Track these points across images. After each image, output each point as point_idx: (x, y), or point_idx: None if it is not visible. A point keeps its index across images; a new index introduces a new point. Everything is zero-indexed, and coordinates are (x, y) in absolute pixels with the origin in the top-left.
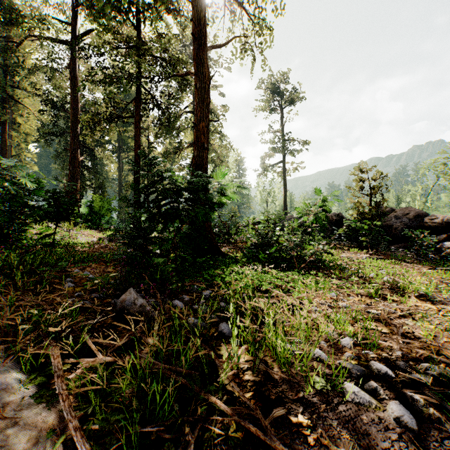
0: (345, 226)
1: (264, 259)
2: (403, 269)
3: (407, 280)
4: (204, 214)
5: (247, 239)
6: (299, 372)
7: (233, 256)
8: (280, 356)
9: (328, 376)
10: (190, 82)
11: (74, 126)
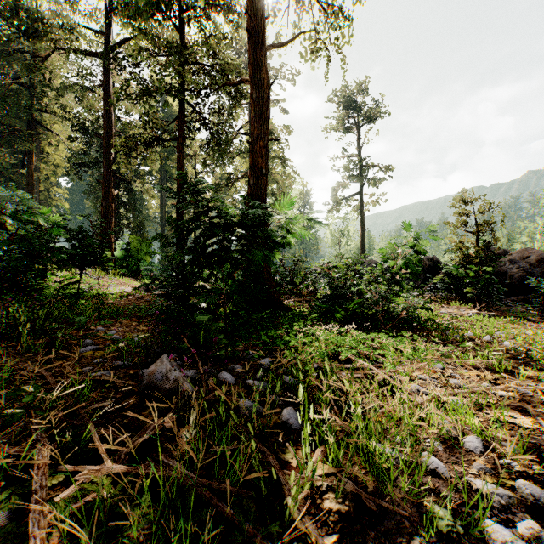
0: (442, 273)
1: (339, 315)
2: (529, 331)
3: (539, 347)
4: (262, 256)
5: (316, 289)
6: (408, 496)
7: (298, 312)
8: (375, 466)
9: (455, 505)
10: (244, 94)
11: (107, 153)
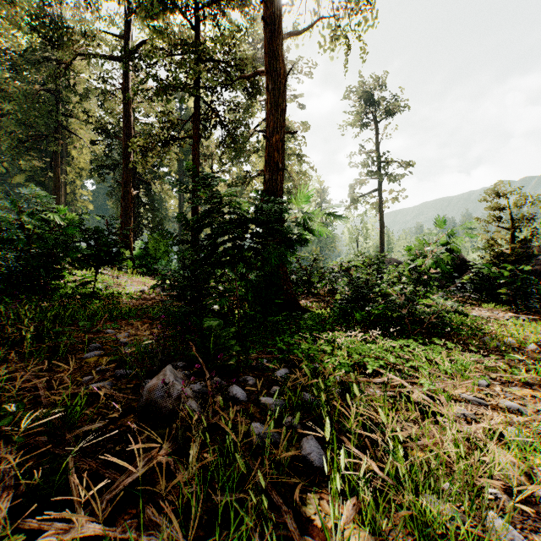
0: (469, 272)
1: (362, 319)
2: None
3: None
4: (277, 255)
5: (334, 289)
6: None
7: (317, 314)
8: (426, 533)
9: None
10: (260, 89)
11: (126, 154)
